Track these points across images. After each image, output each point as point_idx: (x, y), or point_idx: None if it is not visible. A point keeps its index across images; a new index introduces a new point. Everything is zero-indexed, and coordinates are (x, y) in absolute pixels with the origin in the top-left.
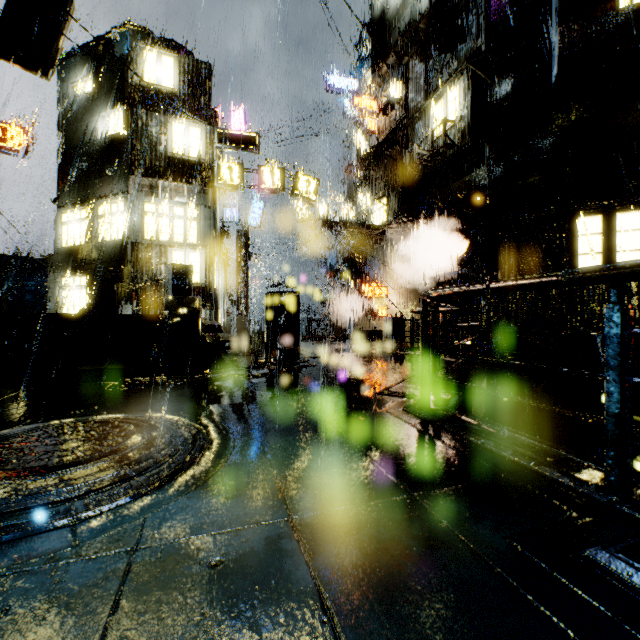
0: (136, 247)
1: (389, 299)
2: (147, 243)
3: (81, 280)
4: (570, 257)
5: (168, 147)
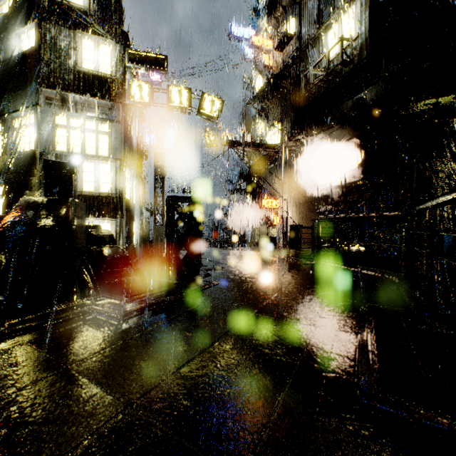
0: (45, 157)
1: (284, 210)
2: (56, 153)
3: None
4: None
5: (78, 62)
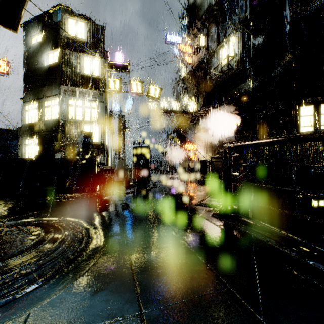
0: (64, 123)
1: (198, 151)
2: (70, 121)
3: (35, 141)
4: (296, 128)
5: (81, 70)
